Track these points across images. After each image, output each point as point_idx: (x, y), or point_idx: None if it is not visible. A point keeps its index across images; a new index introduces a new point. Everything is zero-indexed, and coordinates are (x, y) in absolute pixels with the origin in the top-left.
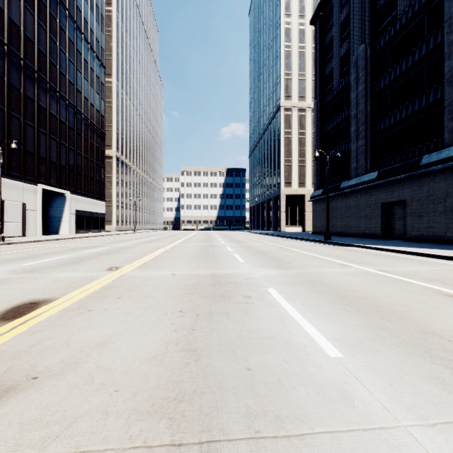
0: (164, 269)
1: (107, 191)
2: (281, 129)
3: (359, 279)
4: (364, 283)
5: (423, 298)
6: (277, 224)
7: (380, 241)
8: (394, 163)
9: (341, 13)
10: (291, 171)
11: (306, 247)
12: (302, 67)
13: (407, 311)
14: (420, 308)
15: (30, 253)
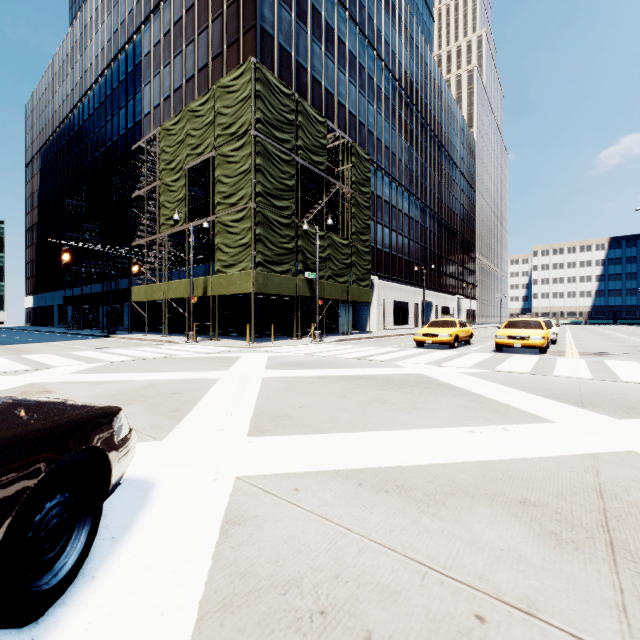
0: (580, 332)
1: None
2: None
3: None
4: None
5: None
6: None
7: None
8: None
9: None
10: None
11: None
12: None
13: None
14: None
15: None
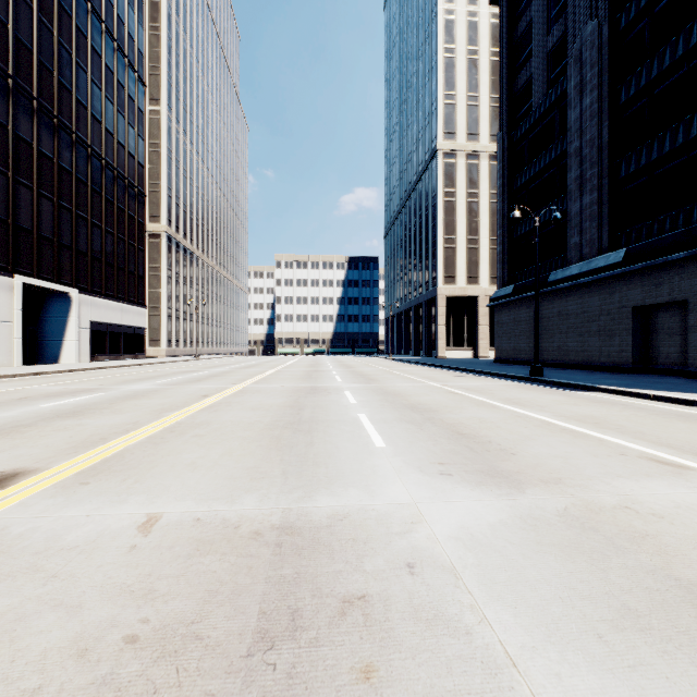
0: (146, 486)
1: (153, 291)
2: (438, 187)
3: None
4: None
5: None
6: (431, 346)
7: (641, 379)
8: (659, 233)
9: None
10: (456, 258)
11: (505, 393)
12: (473, 85)
13: None
14: None
15: None
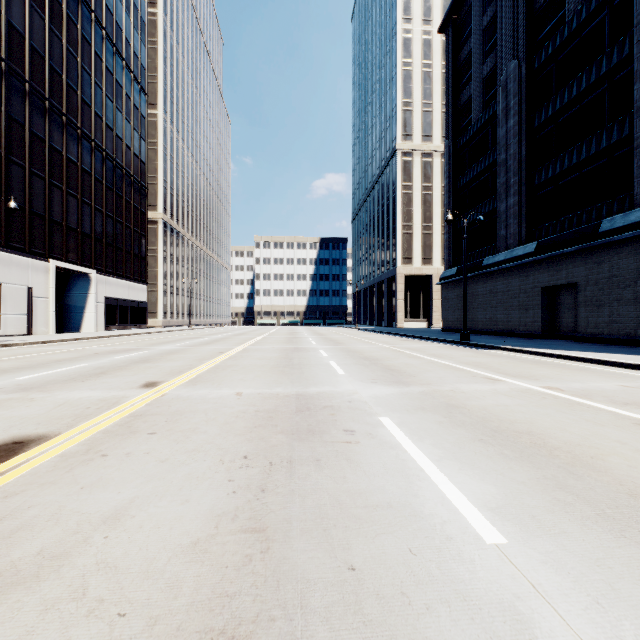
0: (226, 385)
1: (151, 270)
2: (397, 181)
3: (518, 401)
4: (526, 408)
5: (620, 434)
6: (391, 317)
7: (541, 342)
8: (561, 230)
9: (484, 15)
10: (412, 242)
11: (434, 351)
12: (428, 94)
13: (599, 457)
14: (619, 451)
15: (32, 361)
